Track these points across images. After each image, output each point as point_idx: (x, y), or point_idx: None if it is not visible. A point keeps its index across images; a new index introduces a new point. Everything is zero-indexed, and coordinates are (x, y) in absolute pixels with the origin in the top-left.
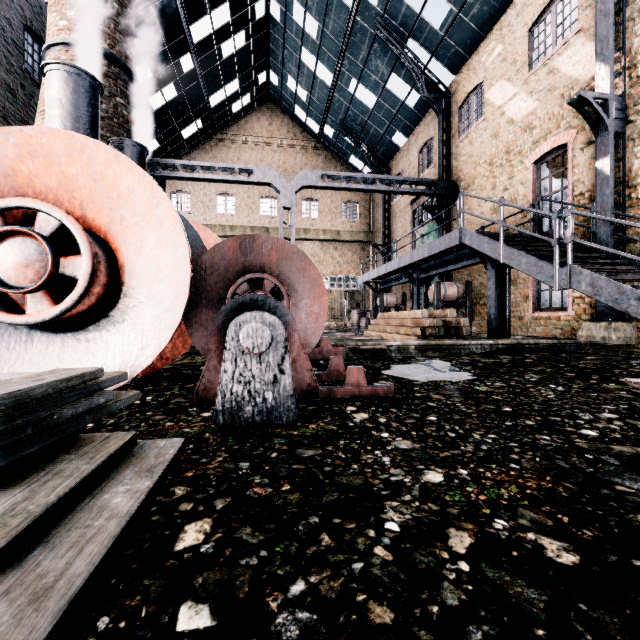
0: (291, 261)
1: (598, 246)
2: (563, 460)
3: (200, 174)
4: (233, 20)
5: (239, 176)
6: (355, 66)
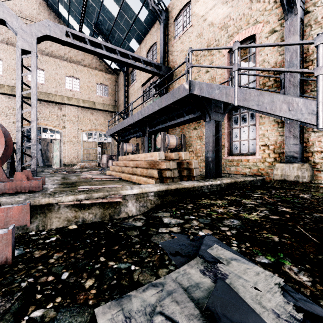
0: None
1: None
2: None
3: None
4: None
5: None
6: None
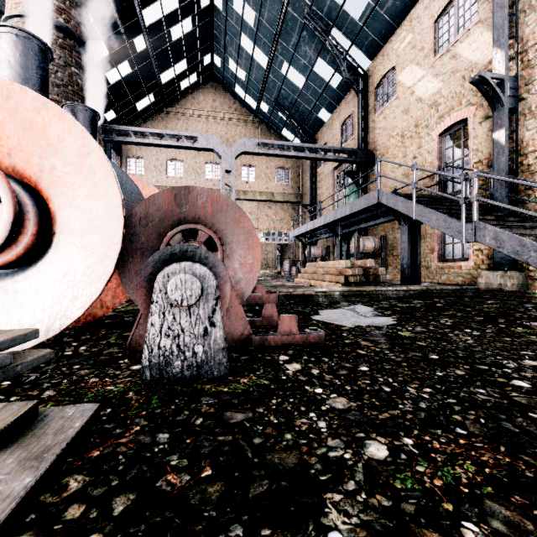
0: (226, 213)
1: (501, 204)
2: (509, 421)
3: (150, 140)
4: (181, 7)
5: (185, 142)
6: (287, 51)
